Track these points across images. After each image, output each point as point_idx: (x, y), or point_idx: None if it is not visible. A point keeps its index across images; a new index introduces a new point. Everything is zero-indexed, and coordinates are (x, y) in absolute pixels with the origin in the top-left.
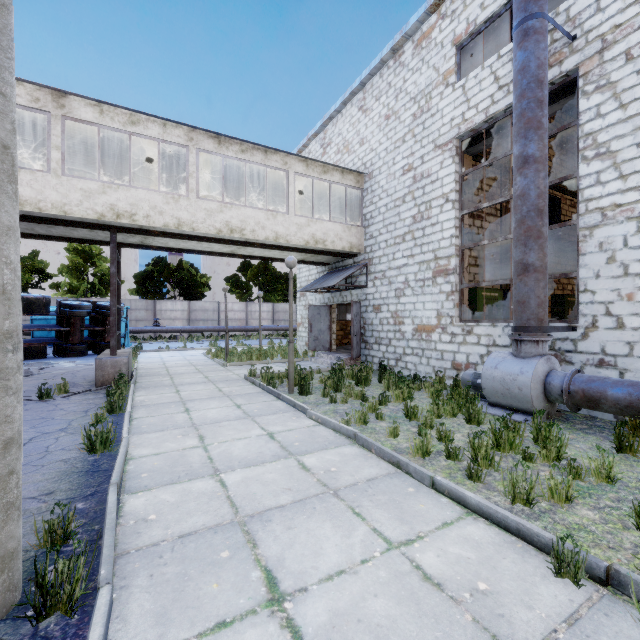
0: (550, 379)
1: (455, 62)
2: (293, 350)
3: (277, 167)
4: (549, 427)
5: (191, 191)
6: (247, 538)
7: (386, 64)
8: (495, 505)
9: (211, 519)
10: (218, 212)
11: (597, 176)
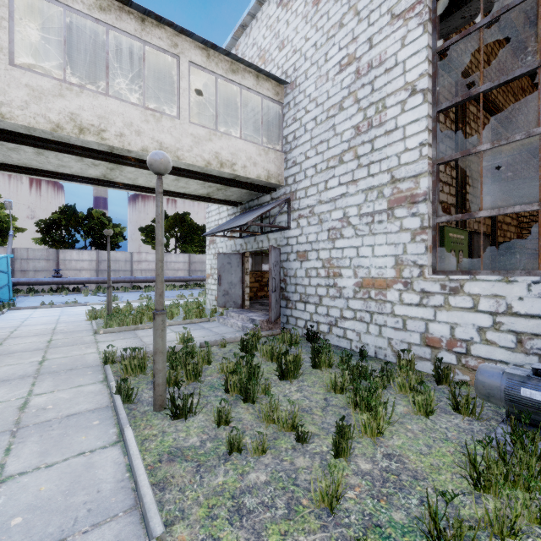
0: None
1: None
2: (163, 328)
3: (162, 48)
4: None
5: None
6: None
7: None
8: None
9: None
10: (54, 95)
11: None
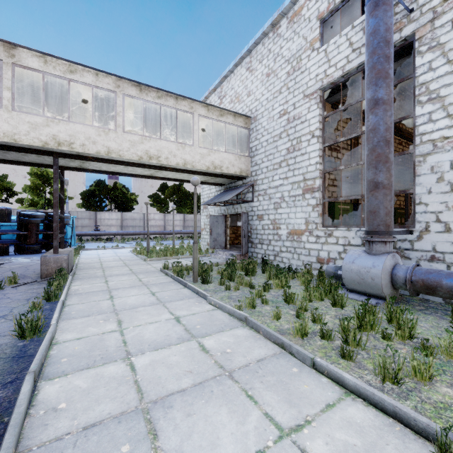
0: (396, 271)
1: (319, 32)
2: (197, 249)
3: (185, 110)
4: (402, 311)
5: (118, 126)
6: (148, 428)
7: (267, 35)
8: (371, 387)
9: (117, 406)
10: (139, 143)
11: (429, 116)
